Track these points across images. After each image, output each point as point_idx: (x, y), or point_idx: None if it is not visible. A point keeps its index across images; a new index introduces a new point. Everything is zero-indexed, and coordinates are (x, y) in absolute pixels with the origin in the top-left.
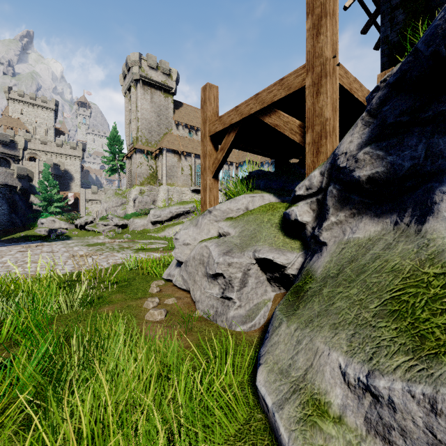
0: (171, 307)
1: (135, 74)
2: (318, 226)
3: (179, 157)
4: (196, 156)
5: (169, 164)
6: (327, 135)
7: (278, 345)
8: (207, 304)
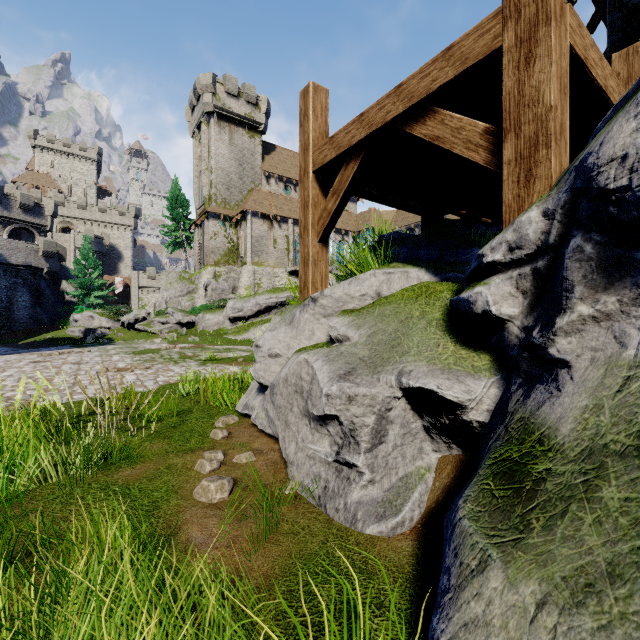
0: (243, 471)
1: (207, 104)
2: (539, 324)
3: (270, 224)
4: (295, 222)
5: (256, 234)
6: (550, 140)
7: (488, 637)
8: (308, 471)
